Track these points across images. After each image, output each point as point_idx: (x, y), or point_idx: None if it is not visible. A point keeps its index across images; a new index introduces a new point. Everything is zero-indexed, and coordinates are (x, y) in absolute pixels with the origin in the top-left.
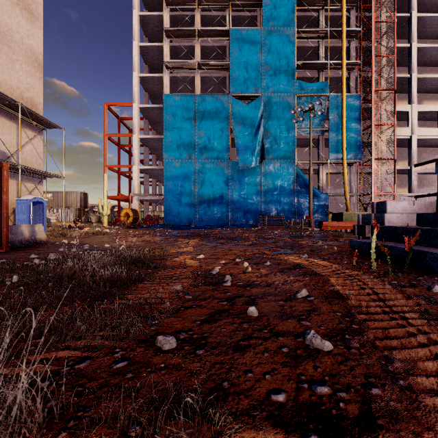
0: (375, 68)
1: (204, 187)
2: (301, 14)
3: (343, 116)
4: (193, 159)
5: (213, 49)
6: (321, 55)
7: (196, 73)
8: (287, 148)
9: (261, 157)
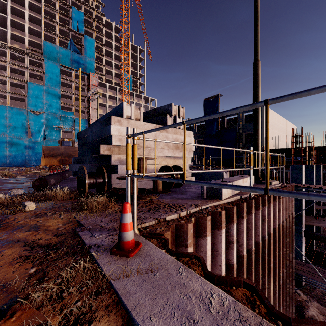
0: (91, 112)
1: (12, 149)
2: (64, 82)
3: (80, 126)
4: (5, 135)
5: (17, 84)
6: (73, 100)
7: (7, 94)
8: (56, 135)
9: (44, 138)
